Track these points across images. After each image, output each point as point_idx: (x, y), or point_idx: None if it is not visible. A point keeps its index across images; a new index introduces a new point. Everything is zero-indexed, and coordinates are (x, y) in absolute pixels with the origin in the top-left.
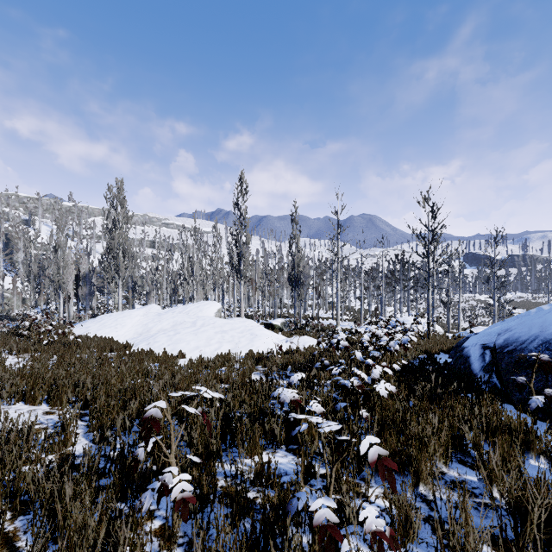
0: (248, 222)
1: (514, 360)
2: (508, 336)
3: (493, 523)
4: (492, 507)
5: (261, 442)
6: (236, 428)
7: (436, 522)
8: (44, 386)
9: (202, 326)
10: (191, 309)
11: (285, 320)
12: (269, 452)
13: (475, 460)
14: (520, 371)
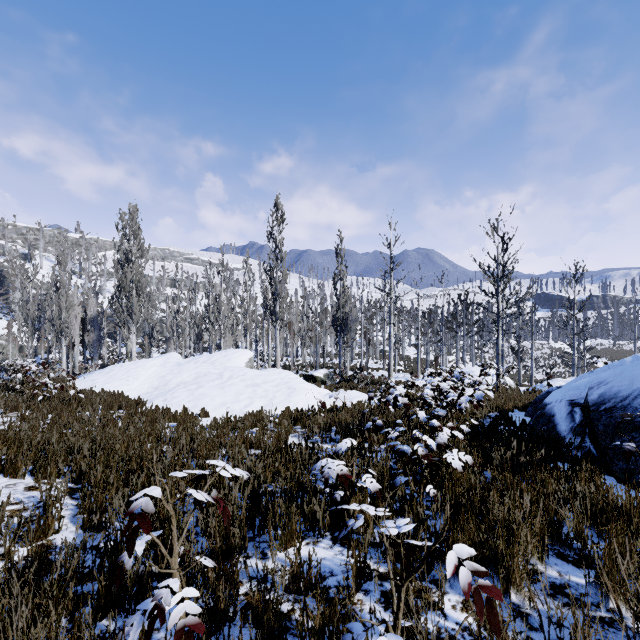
0: (285, 255)
1: (614, 421)
2: (604, 391)
3: None
4: (611, 624)
5: (299, 528)
6: (267, 509)
7: None
8: (28, 454)
9: (230, 378)
10: (218, 358)
11: (328, 371)
12: (309, 541)
13: (578, 553)
14: (623, 434)
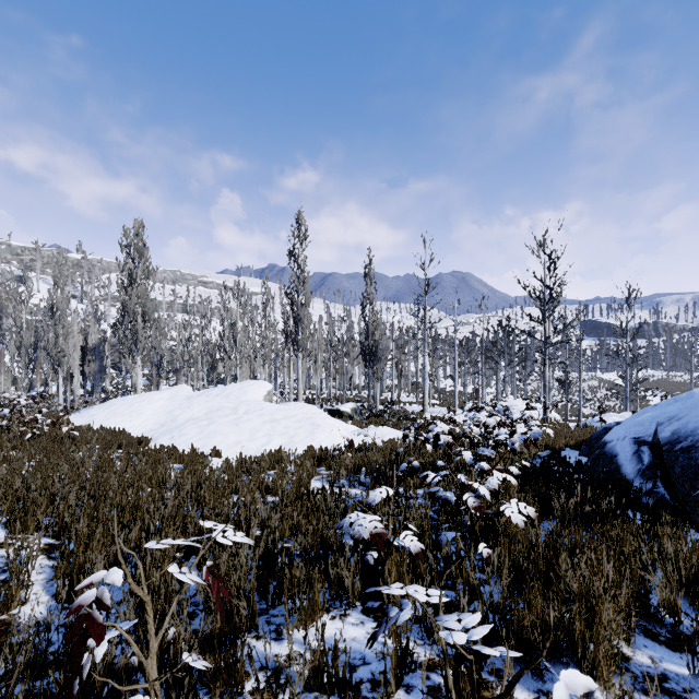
0: (308, 276)
1: (694, 463)
2: (678, 427)
3: None
4: None
5: (323, 598)
6: (284, 574)
7: None
8: (2, 504)
9: (245, 413)
10: (233, 390)
11: (356, 405)
12: (335, 615)
13: (670, 630)
14: None
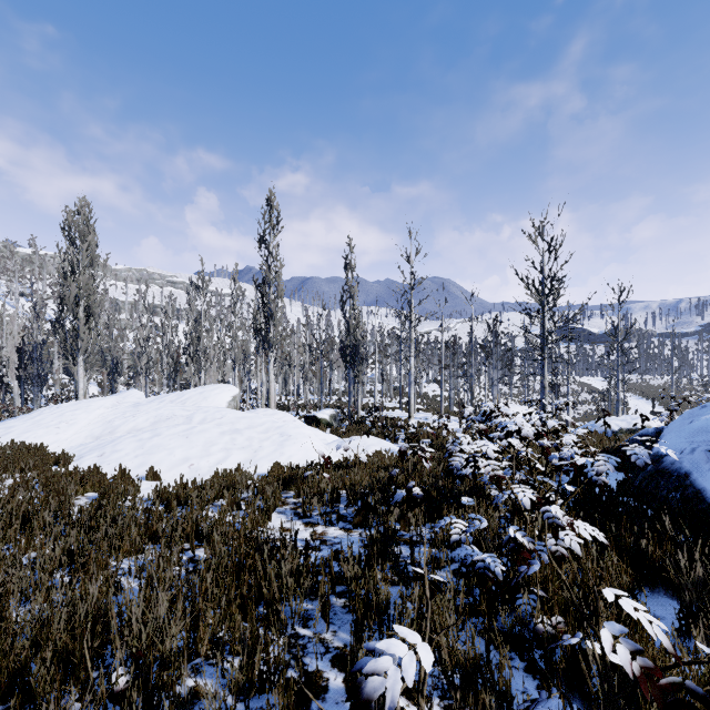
0: (281, 265)
1: None
2: None
3: None
4: None
5: None
6: None
7: None
8: None
9: (201, 423)
10: (191, 396)
11: (335, 411)
12: None
13: None
14: None
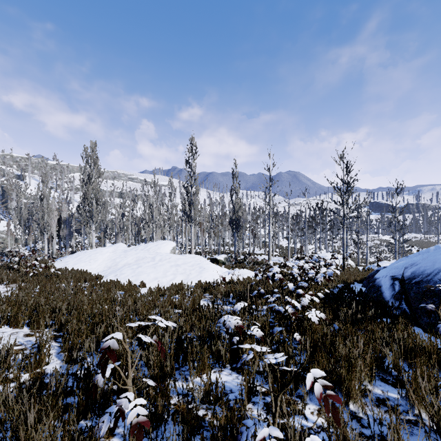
0: (197, 176)
1: (421, 290)
2: (414, 270)
3: (419, 440)
4: (416, 424)
5: (209, 361)
6: (188, 349)
7: (368, 439)
8: (26, 312)
9: (160, 261)
10: (151, 247)
11: (227, 256)
12: (216, 370)
13: (395, 378)
14: (427, 299)
